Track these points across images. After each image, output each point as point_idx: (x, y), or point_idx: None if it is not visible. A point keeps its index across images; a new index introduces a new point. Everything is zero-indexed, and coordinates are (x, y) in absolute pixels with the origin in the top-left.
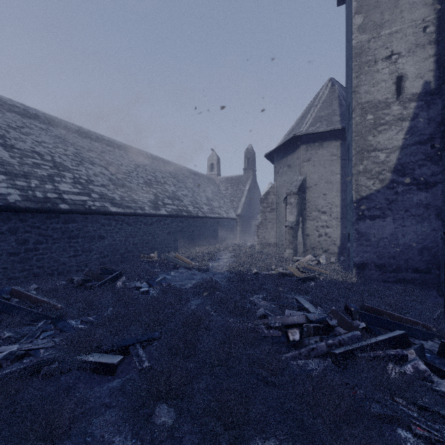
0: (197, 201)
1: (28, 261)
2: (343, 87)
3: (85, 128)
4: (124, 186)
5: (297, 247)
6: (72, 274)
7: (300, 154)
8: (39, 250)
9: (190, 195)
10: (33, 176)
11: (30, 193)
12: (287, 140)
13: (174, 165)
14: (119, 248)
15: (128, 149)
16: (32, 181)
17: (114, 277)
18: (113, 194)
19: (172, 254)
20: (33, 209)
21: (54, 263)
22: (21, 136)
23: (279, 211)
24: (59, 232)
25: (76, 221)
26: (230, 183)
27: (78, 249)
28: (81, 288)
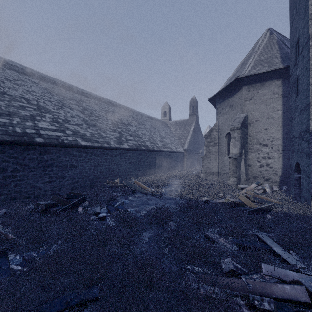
0: (153, 138)
1: (6, 186)
2: (280, 34)
3: (69, 84)
4: (95, 126)
5: (240, 176)
6: (47, 197)
7: (242, 94)
8: (17, 177)
9: (147, 133)
10: (16, 115)
11: (10, 128)
12: (230, 83)
13: (136, 112)
14: (89, 175)
15: (101, 100)
16: (14, 119)
17: (77, 202)
18: (85, 131)
19: (132, 181)
20: (10, 142)
21: (30, 188)
22: (14, 86)
23: (221, 145)
24: (35, 162)
25: (51, 152)
26: (178, 126)
27: (53, 176)
28: (46, 213)
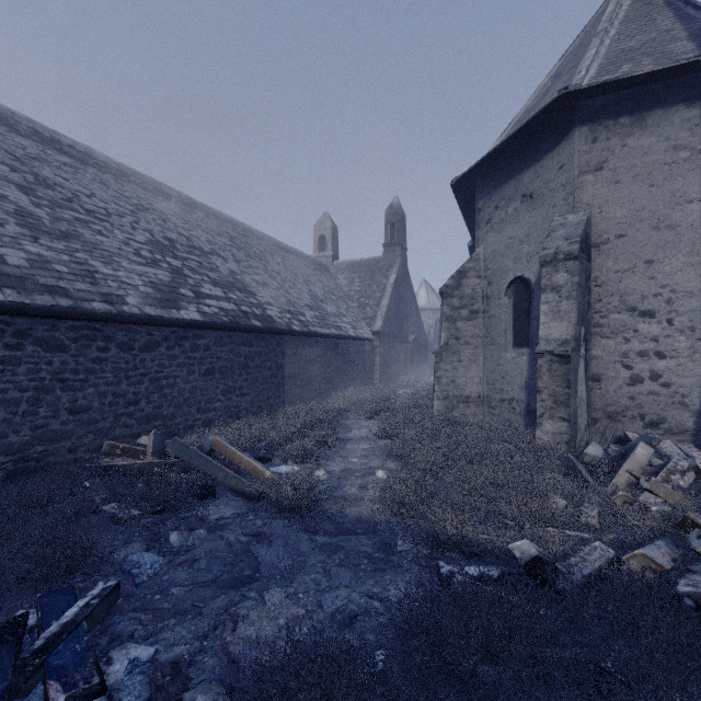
0: (289, 298)
1: None
2: None
3: None
4: (68, 237)
5: (576, 413)
6: None
7: (573, 151)
8: None
9: (274, 284)
10: None
11: None
12: (533, 118)
13: (243, 229)
14: (5, 429)
15: (128, 177)
16: None
17: None
18: (4, 247)
19: (206, 440)
20: None
21: None
22: None
23: (491, 317)
24: None
25: None
26: (358, 273)
27: None
28: None
